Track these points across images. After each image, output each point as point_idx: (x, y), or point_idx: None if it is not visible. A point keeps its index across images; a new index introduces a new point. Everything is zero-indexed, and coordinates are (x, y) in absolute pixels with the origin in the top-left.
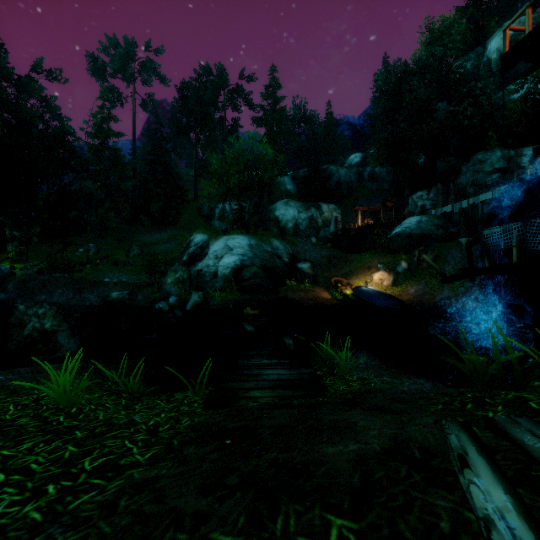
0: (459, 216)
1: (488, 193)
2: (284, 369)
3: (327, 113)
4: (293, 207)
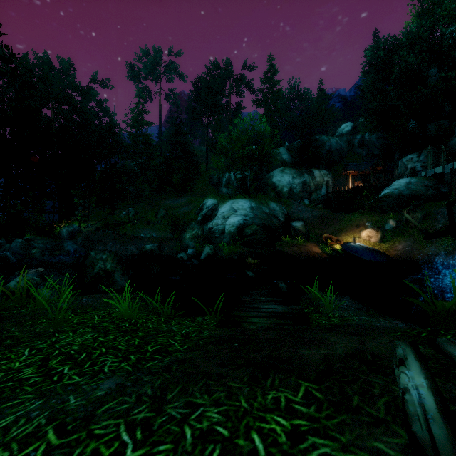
0: (450, 176)
1: None
2: (278, 305)
3: (319, 90)
4: (288, 174)
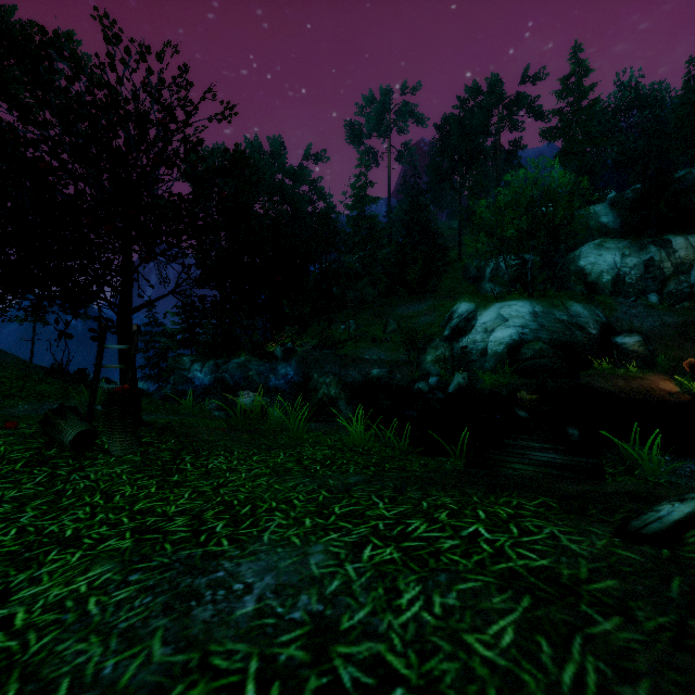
0: None
1: None
2: (557, 455)
3: (687, 79)
4: (611, 249)
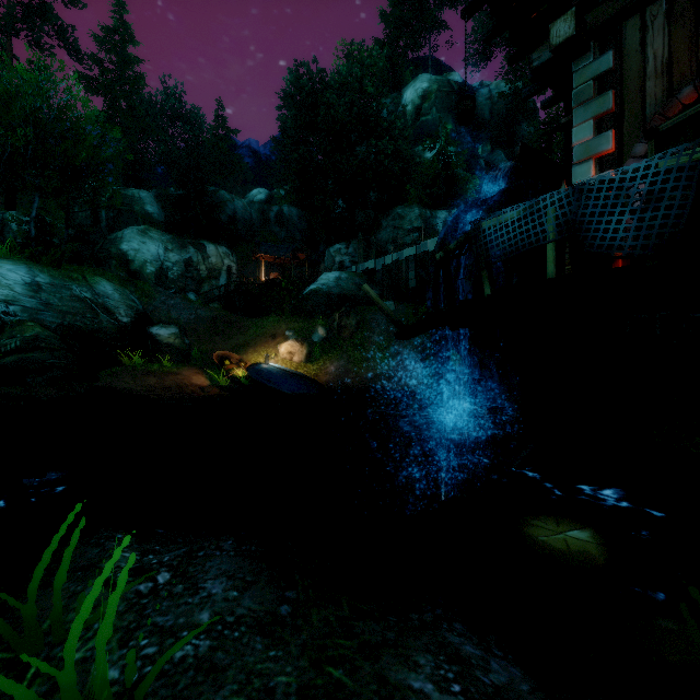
0: (382, 275)
1: (413, 248)
2: None
3: (218, 115)
4: (156, 240)
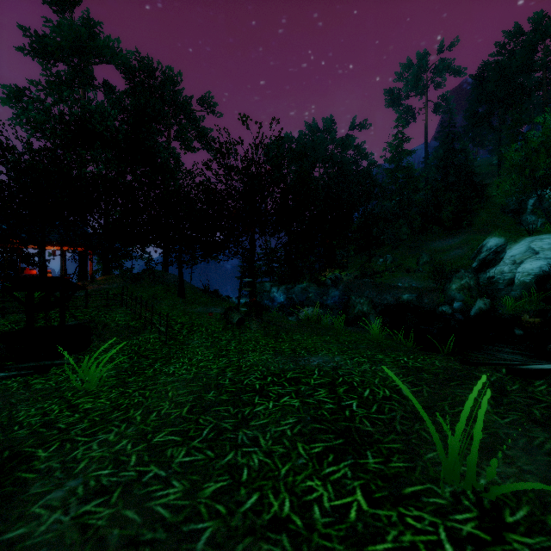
0: None
1: None
2: (522, 357)
3: None
4: None
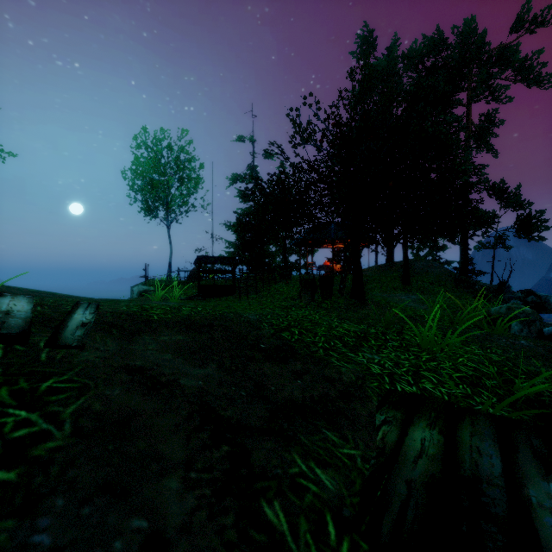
0: None
1: None
2: None
3: None
4: None
